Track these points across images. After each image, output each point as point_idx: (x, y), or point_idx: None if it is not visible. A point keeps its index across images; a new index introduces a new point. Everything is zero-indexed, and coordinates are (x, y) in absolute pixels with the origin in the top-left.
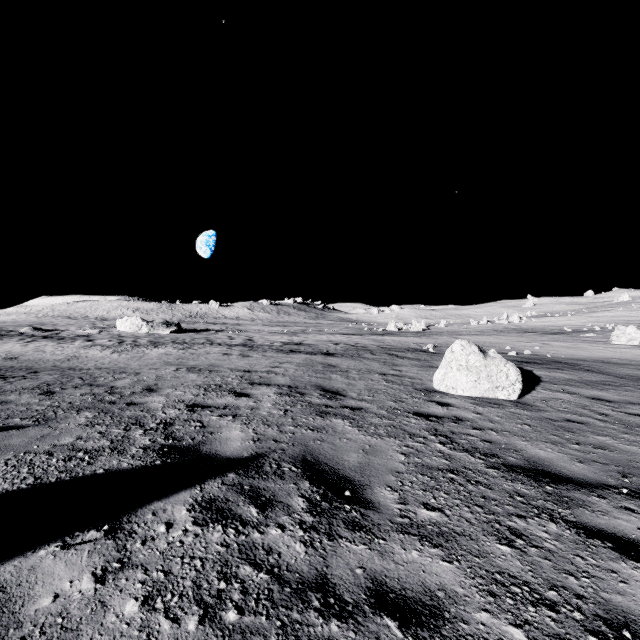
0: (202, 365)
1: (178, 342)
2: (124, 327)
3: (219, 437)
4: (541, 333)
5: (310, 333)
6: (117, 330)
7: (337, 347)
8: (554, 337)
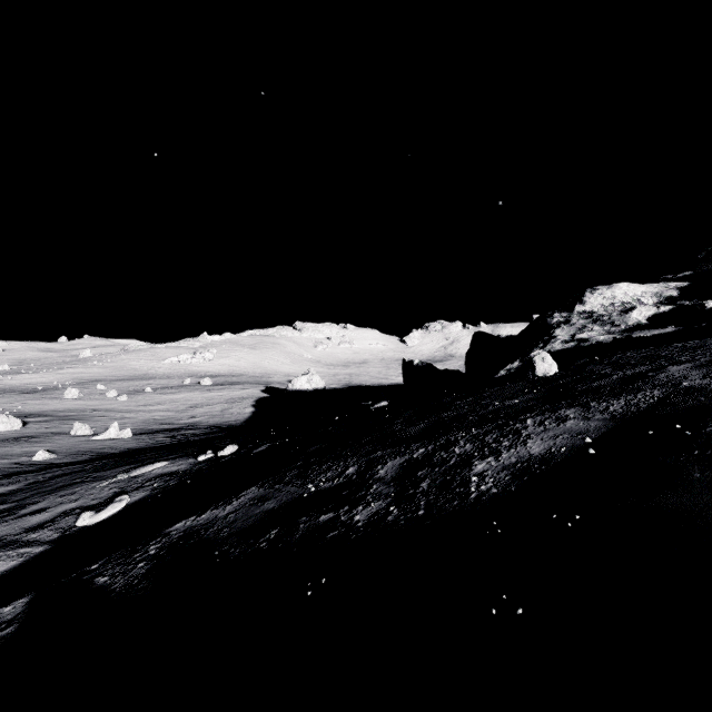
0: None
1: None
2: None
3: None
4: (20, 393)
5: None
6: None
7: None
8: (30, 396)
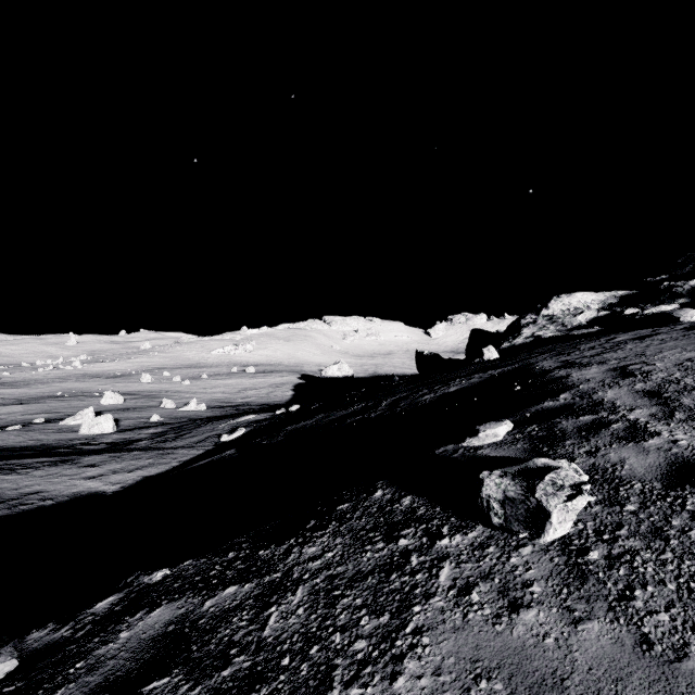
0: None
1: None
2: None
3: None
4: (105, 378)
5: None
6: None
7: (3, 401)
8: (115, 380)
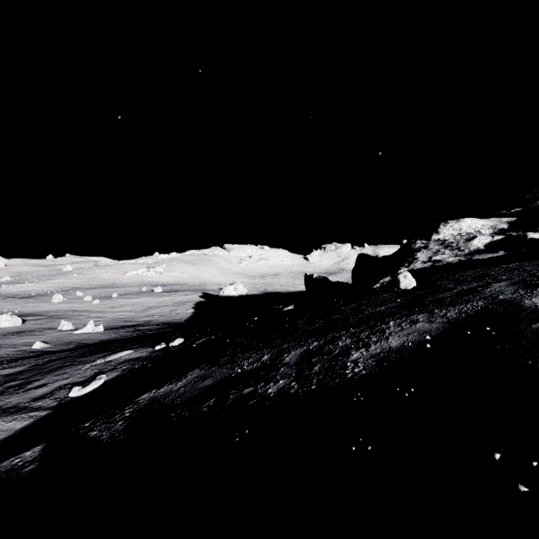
0: None
1: None
2: None
3: None
4: (19, 298)
5: None
6: None
7: None
8: (27, 300)
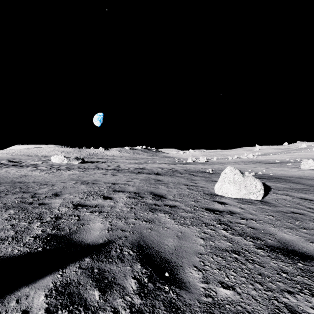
0: (90, 180)
1: (81, 168)
2: (55, 160)
3: (87, 228)
4: (264, 163)
5: (149, 163)
6: (51, 162)
7: (162, 170)
8: (271, 165)
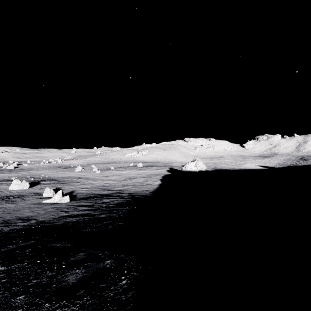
0: None
1: None
2: None
3: None
4: (62, 168)
5: None
6: None
7: None
8: (64, 169)
